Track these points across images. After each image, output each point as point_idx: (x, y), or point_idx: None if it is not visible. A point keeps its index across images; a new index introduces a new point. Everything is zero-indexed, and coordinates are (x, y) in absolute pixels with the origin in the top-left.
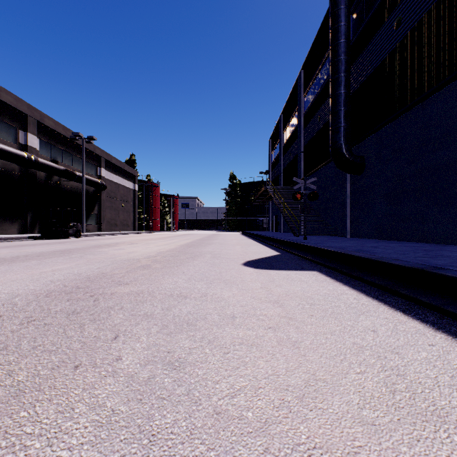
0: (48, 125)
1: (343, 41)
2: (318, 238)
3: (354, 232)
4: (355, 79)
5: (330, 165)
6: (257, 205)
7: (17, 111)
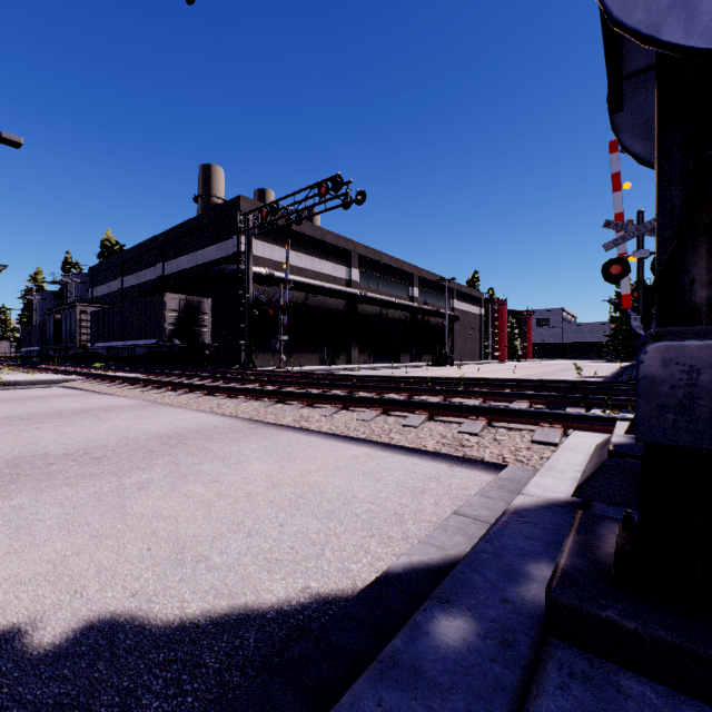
0: (423, 276)
1: None
2: None
3: None
4: None
5: None
6: None
7: (408, 273)
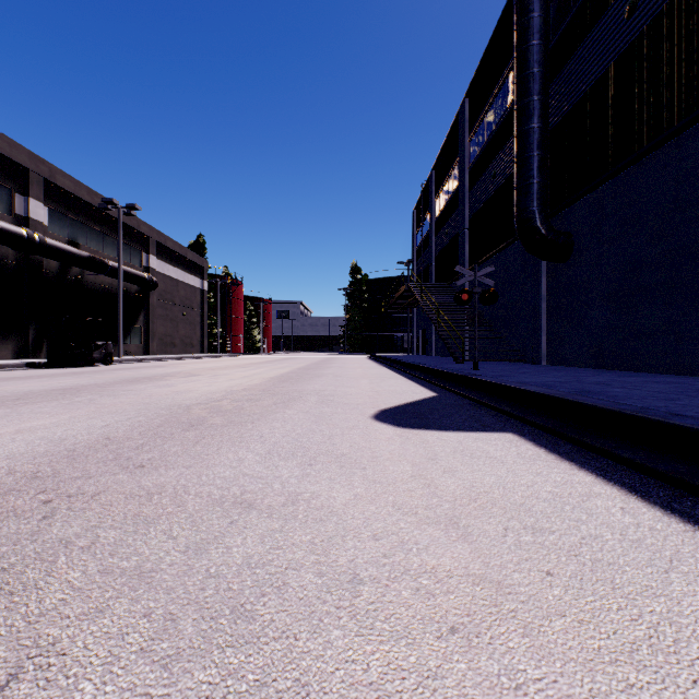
0: (62, 186)
1: (536, 43)
2: (496, 366)
3: (554, 356)
4: (556, 107)
5: (513, 248)
6: (394, 313)
7: (12, 162)
